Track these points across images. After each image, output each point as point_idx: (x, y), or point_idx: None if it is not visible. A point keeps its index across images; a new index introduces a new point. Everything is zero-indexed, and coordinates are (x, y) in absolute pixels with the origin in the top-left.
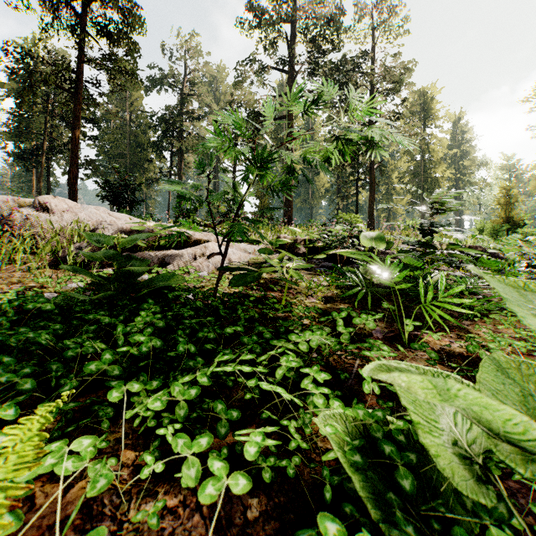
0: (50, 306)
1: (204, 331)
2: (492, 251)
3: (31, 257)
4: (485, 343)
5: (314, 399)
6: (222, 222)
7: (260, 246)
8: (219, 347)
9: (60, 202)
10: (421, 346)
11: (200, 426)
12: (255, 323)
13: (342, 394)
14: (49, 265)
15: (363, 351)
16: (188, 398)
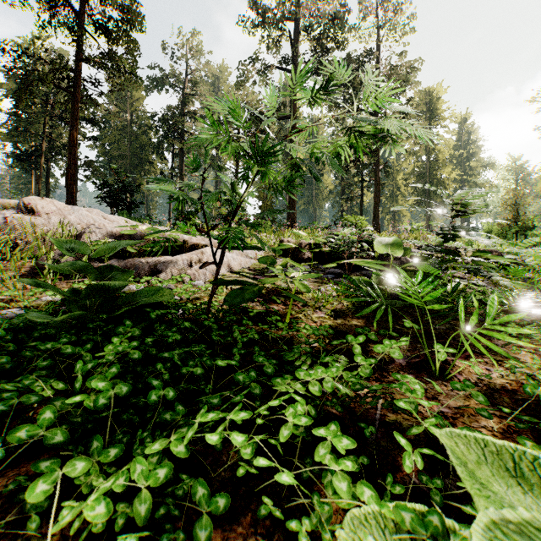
0: (0, 332)
1: (189, 365)
2: (509, 256)
3: (2, 266)
4: (529, 372)
5: (334, 481)
6: (217, 226)
7: (262, 250)
8: (208, 385)
9: (48, 203)
10: (464, 385)
11: (170, 526)
12: (254, 348)
13: (367, 455)
14: (29, 274)
15: (395, 401)
16: (154, 484)
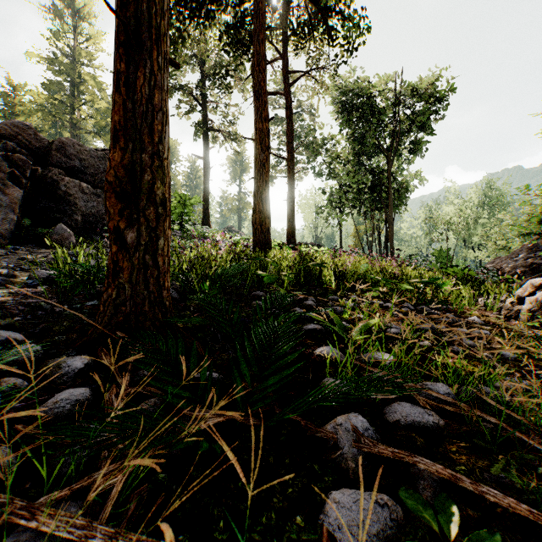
0: None
1: None
2: None
3: None
4: None
5: None
6: None
7: None
8: None
9: None
10: None
11: None
12: None
13: None
14: None
15: None
16: None
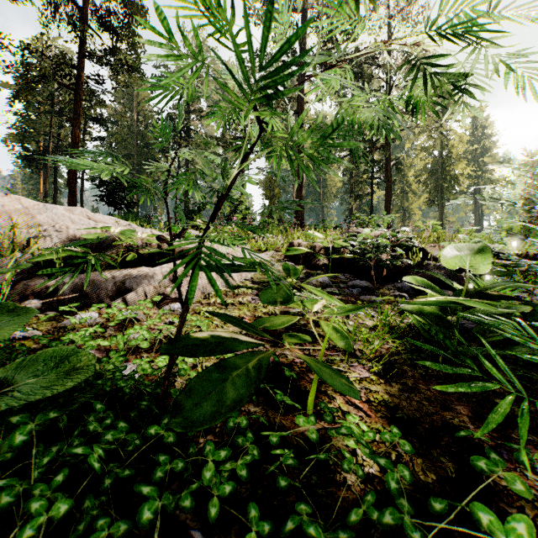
0: None
1: None
2: None
3: None
4: None
5: None
6: (184, 232)
7: (268, 254)
8: None
9: (14, 201)
10: None
11: None
12: (247, 508)
13: None
14: None
15: None
16: None
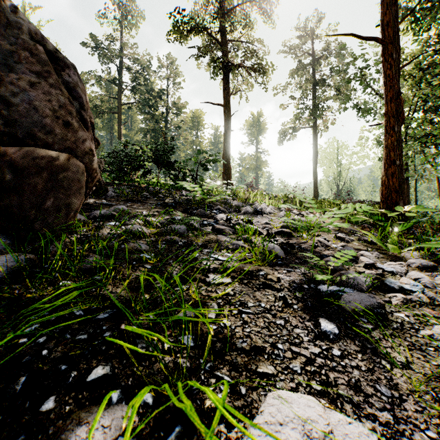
0: None
1: None
2: None
3: None
4: None
5: None
6: None
7: None
8: None
9: None
10: None
11: None
12: None
13: None
14: None
15: None
16: None
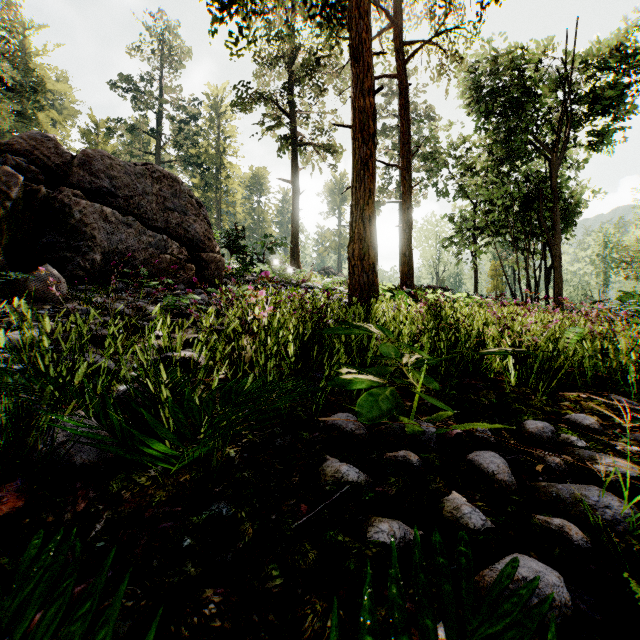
0: None
1: None
2: None
3: None
4: None
5: None
6: None
7: None
8: None
9: None
10: None
11: None
12: None
13: None
14: None
15: None
16: None
